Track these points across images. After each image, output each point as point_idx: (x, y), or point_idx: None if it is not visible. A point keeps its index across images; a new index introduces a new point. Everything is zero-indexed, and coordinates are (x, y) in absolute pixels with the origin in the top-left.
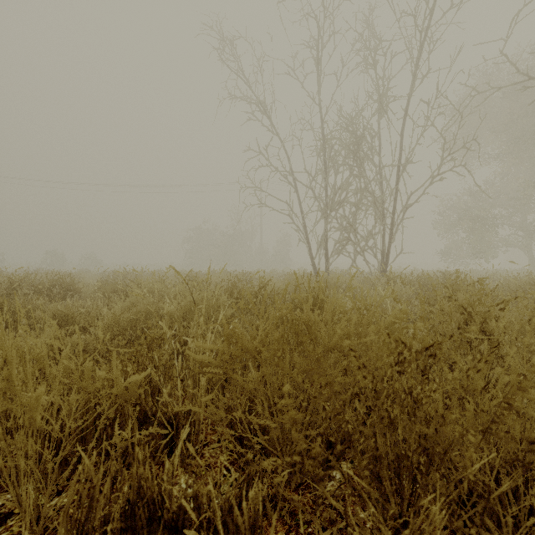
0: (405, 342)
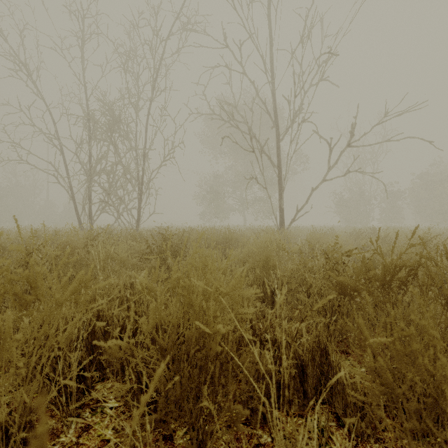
0: None
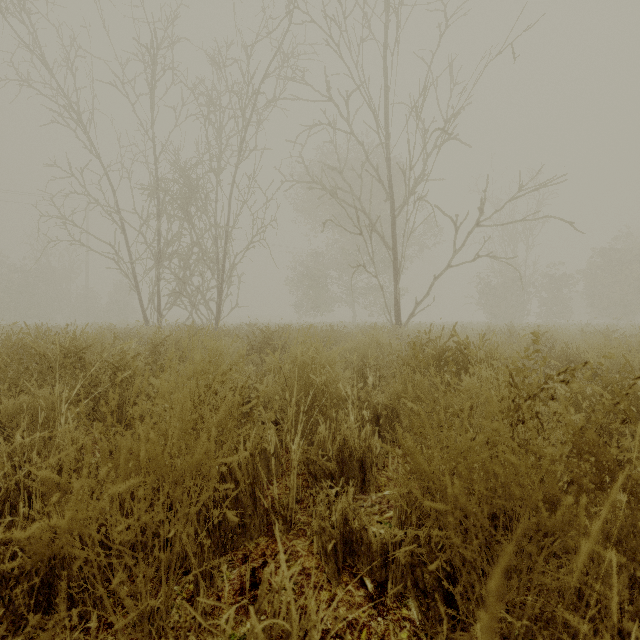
0: (63, 346)
